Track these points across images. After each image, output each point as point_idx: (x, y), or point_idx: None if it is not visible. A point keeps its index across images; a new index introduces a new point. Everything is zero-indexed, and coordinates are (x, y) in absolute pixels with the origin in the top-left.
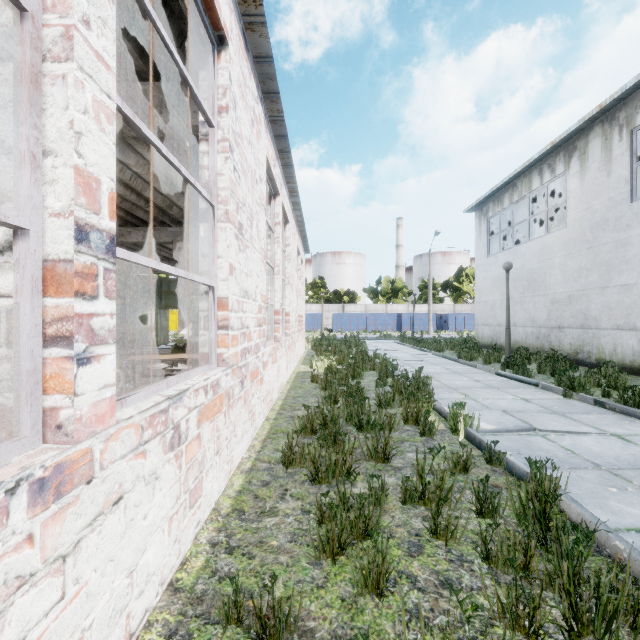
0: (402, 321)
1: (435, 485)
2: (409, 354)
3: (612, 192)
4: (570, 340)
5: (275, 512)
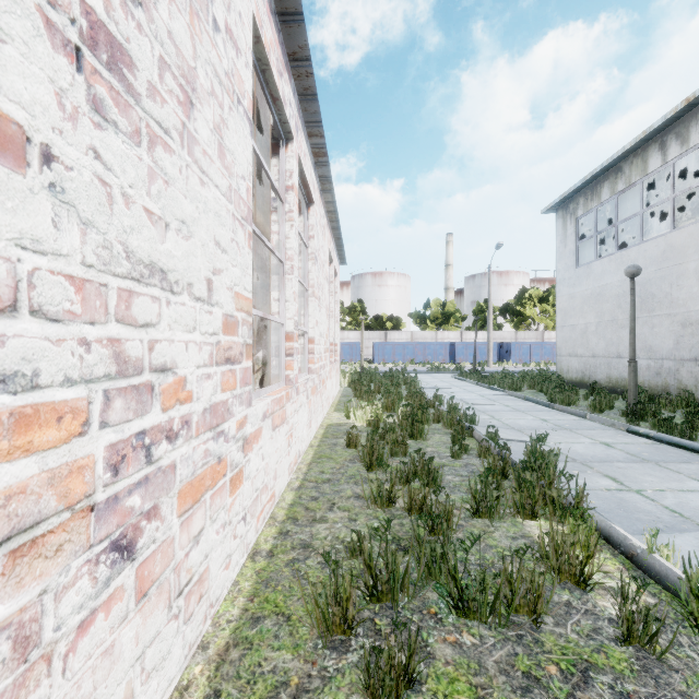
0: (456, 351)
1: None
2: (477, 394)
3: None
4: None
5: None
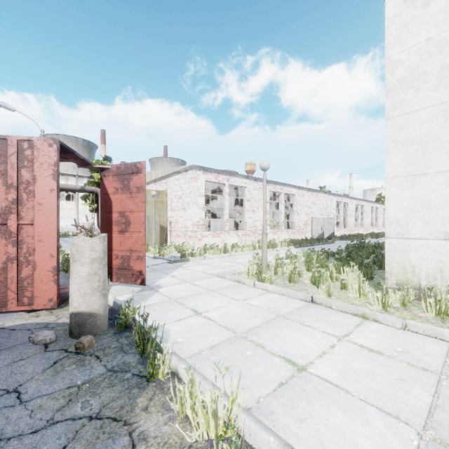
0: None
1: None
2: None
3: None
4: None
5: None
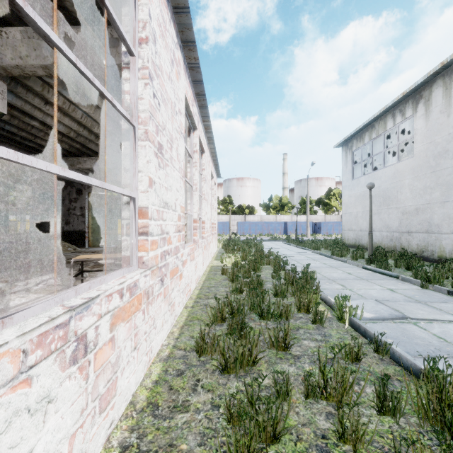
0: (287, 227)
1: (336, 381)
2: (294, 252)
3: (451, 129)
4: (417, 242)
5: (187, 407)
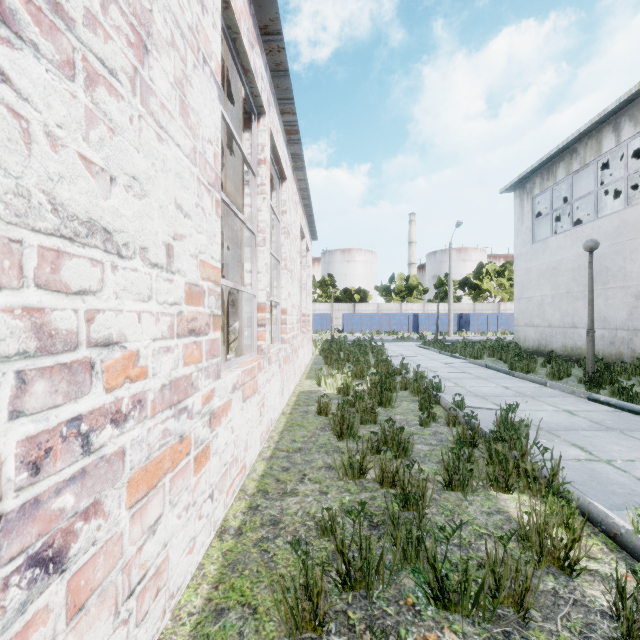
0: (419, 321)
1: None
2: (440, 362)
3: None
4: None
5: None
